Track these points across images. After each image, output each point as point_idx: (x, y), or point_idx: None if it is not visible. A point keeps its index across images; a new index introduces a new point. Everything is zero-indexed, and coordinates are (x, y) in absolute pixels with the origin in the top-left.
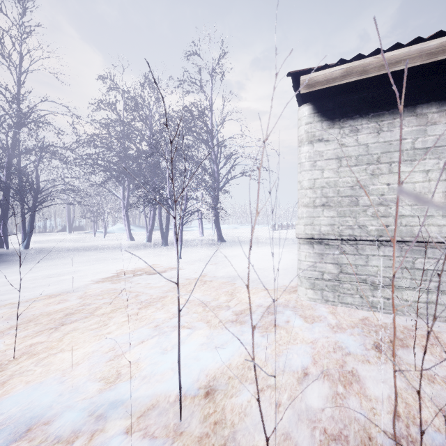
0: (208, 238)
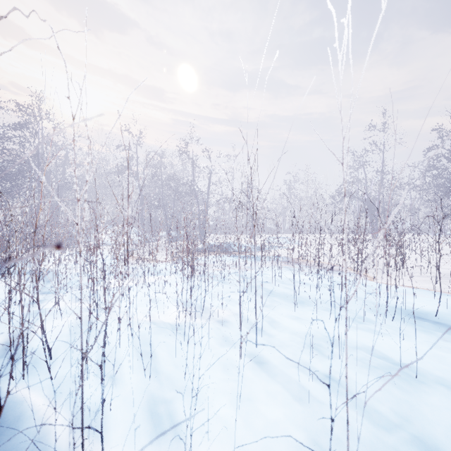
0: None
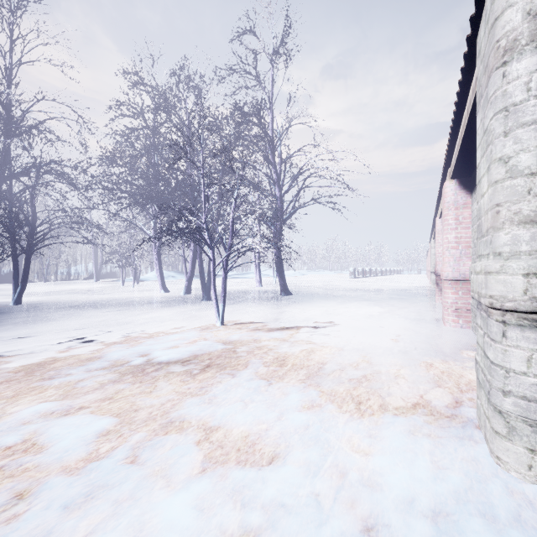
0: (267, 289)
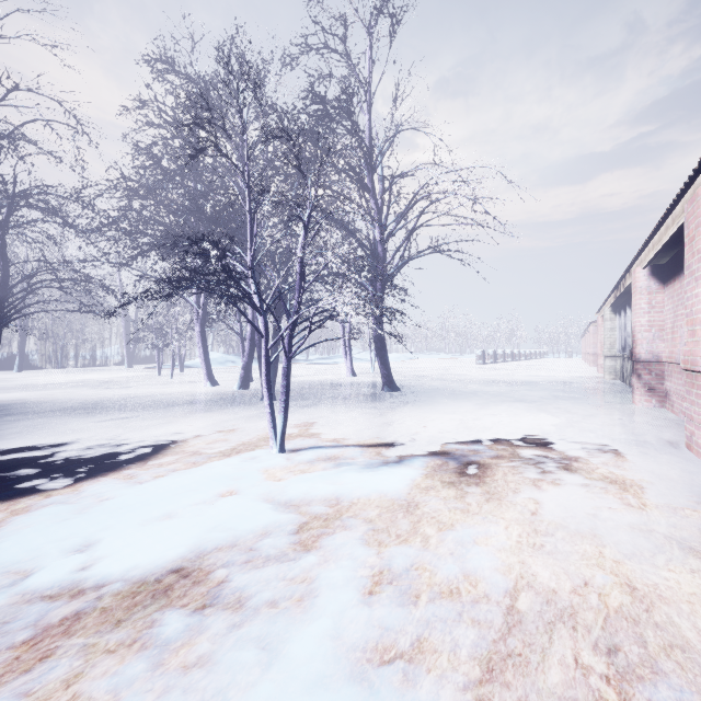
0: (362, 380)
